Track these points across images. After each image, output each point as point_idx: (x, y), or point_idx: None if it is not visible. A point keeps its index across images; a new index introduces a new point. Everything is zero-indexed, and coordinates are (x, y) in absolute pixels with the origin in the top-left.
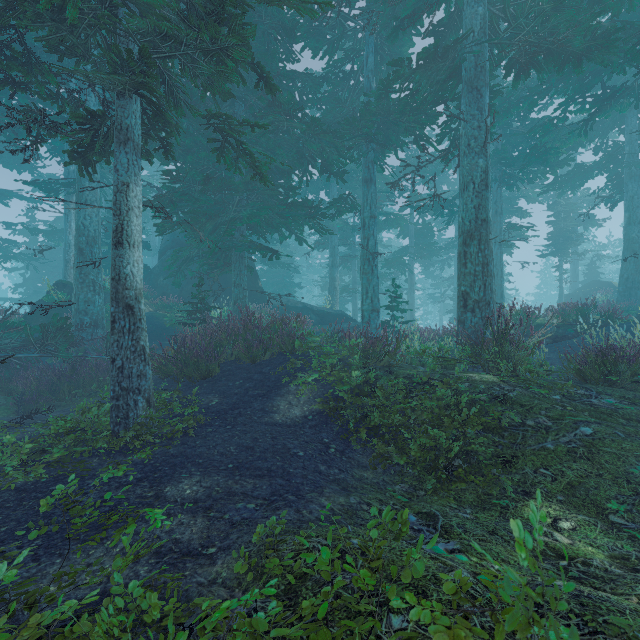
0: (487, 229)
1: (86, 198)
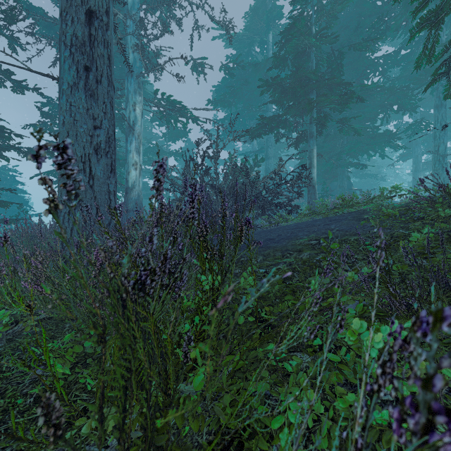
0: None
1: (269, 156)
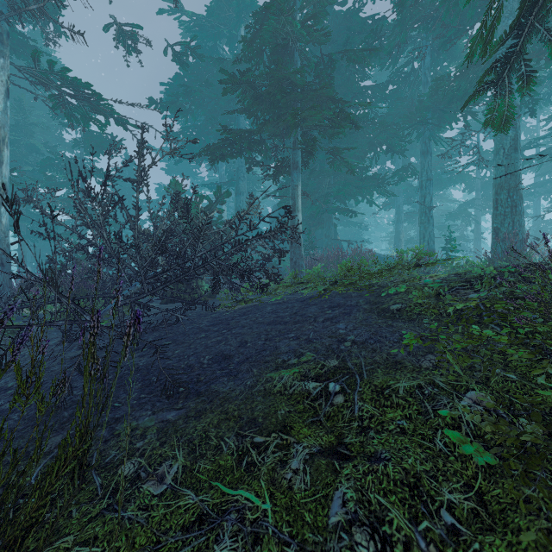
0: (516, 181)
1: (240, 191)
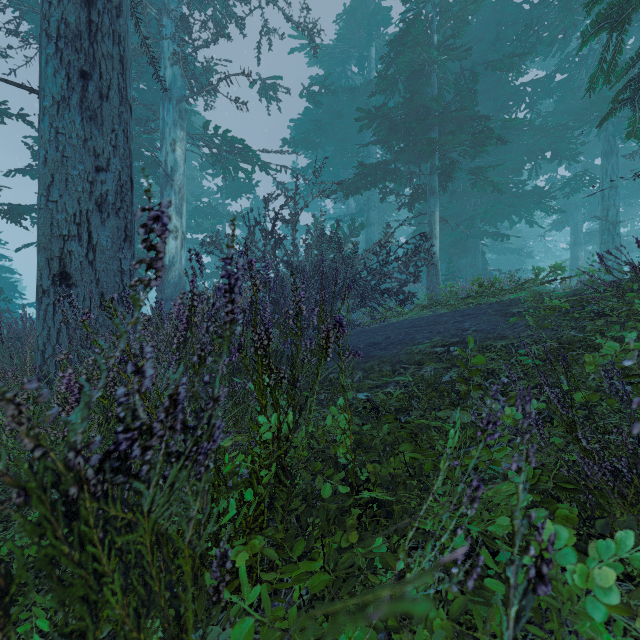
0: None
1: (371, 221)
